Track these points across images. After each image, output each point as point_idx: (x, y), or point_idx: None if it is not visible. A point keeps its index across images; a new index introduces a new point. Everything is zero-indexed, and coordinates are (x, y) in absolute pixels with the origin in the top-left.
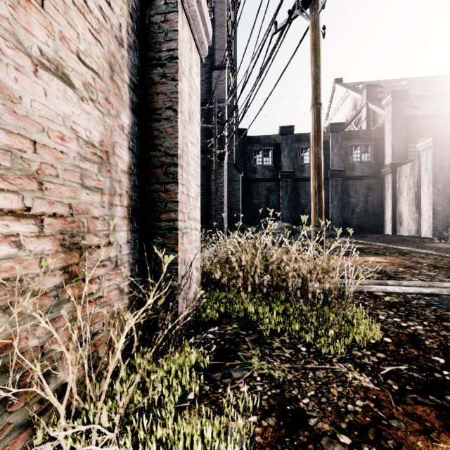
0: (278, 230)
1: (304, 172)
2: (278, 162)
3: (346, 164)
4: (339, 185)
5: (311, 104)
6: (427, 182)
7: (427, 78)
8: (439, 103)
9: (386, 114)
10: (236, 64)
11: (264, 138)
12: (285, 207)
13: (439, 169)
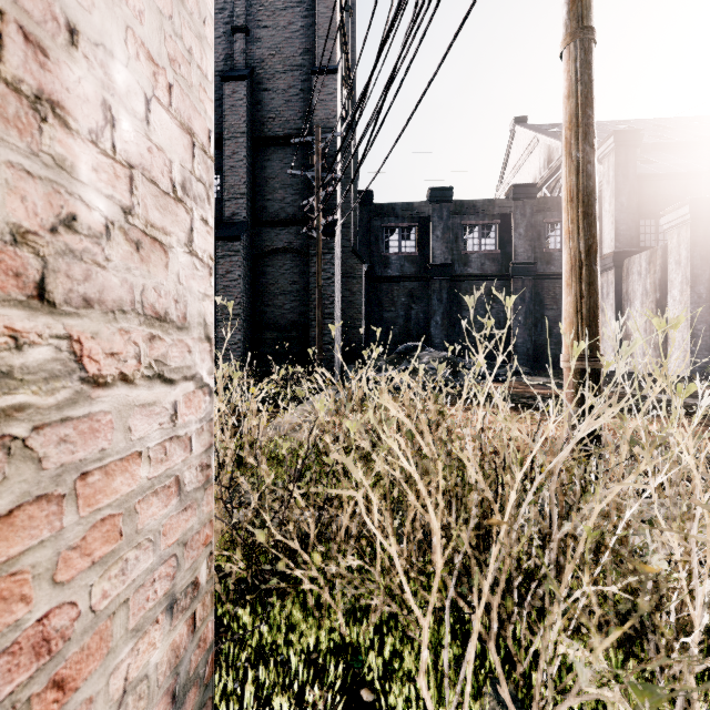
0: (431, 365)
1: (470, 266)
2: (425, 249)
3: (539, 253)
4: (527, 289)
5: (567, 33)
6: (679, 282)
7: (659, 121)
8: (685, 156)
9: (604, 171)
10: (355, 78)
11: (402, 207)
12: (437, 324)
13: (701, 259)
